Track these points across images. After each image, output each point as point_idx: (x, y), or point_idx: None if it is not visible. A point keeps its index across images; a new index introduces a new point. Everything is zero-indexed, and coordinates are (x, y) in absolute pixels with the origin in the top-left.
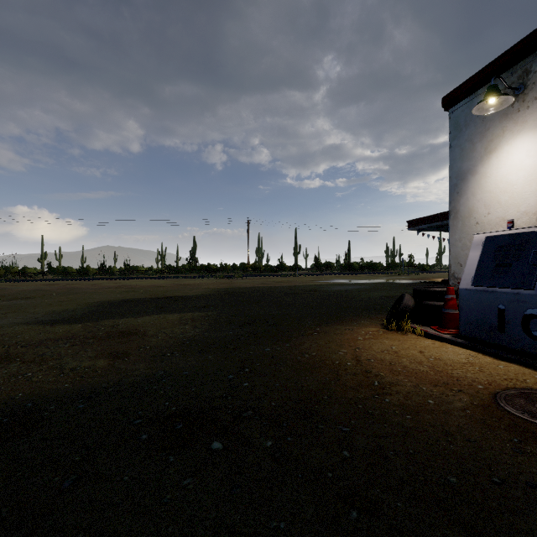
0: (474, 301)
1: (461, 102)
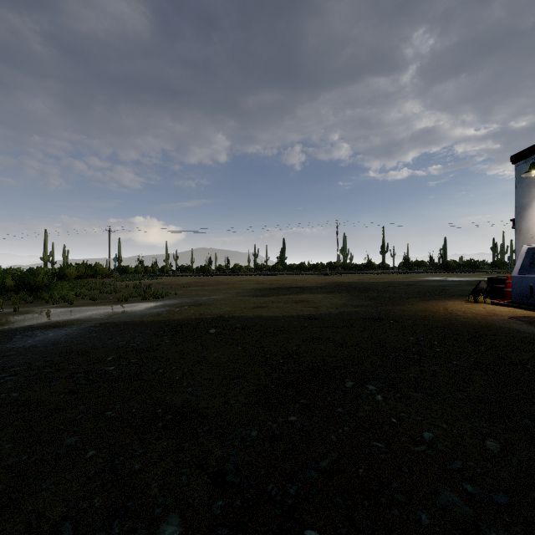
0: (519, 283)
1: (523, 161)
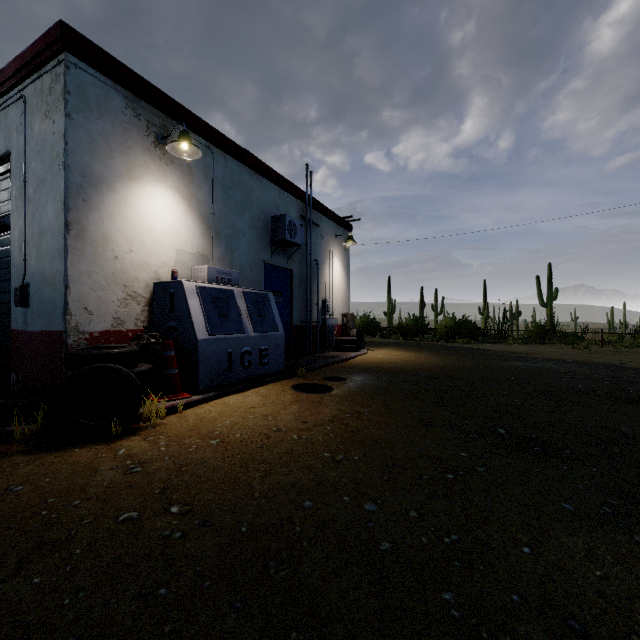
0: (212, 350)
1: (93, 70)
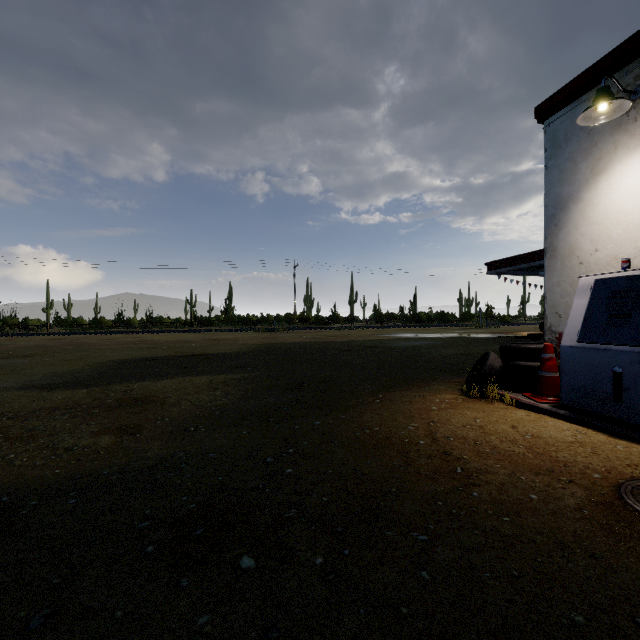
0: (581, 362)
1: (561, 112)
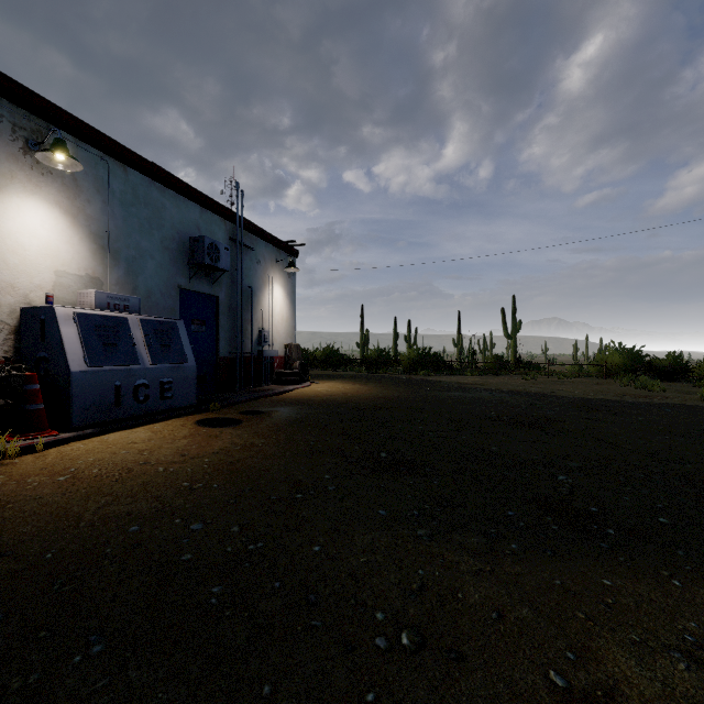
0: (92, 383)
1: None
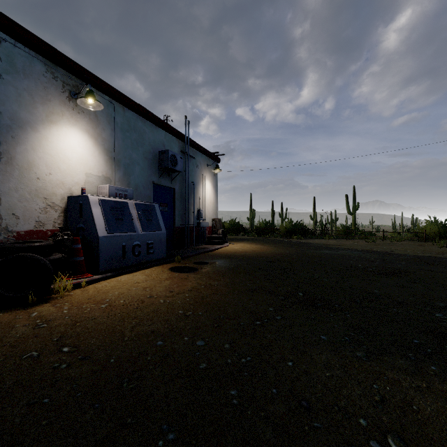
0: (110, 244)
1: (19, 44)
